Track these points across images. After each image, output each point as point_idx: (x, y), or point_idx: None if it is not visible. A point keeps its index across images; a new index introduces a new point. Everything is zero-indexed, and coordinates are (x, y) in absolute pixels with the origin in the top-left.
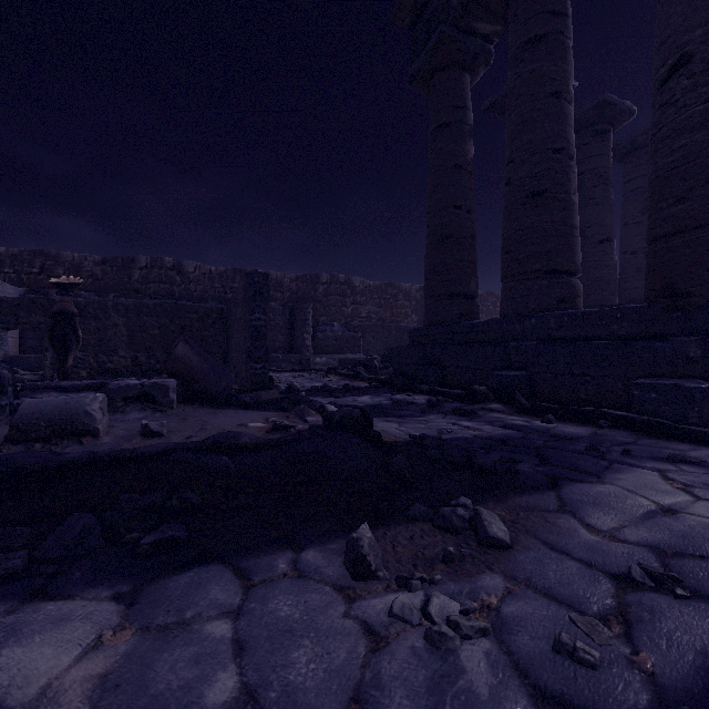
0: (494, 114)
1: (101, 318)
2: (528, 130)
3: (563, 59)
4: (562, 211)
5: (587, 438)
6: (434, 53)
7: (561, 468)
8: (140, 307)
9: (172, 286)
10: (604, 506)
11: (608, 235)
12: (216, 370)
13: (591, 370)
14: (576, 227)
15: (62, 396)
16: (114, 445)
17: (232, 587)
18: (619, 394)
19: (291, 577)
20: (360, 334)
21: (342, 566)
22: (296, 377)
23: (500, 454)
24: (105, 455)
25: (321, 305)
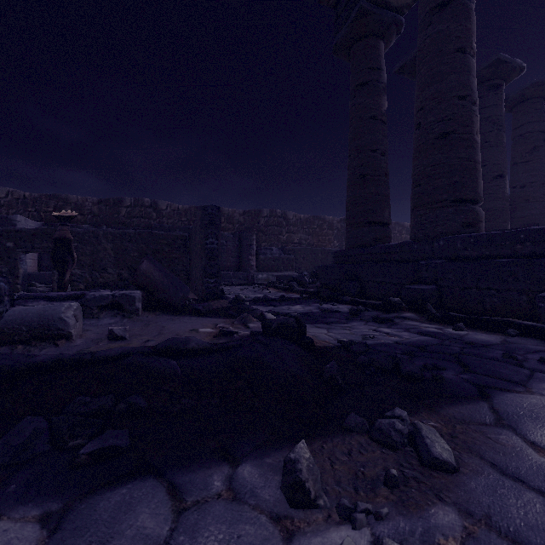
0: (403, 75)
1: (94, 244)
2: (436, 81)
3: (467, 19)
4: (466, 148)
5: (499, 345)
6: (354, 25)
7: (484, 375)
8: (123, 235)
9: (149, 220)
10: (543, 421)
11: (501, 172)
12: (174, 283)
13: (496, 284)
14: (479, 162)
15: (48, 304)
16: (83, 347)
17: (162, 511)
18: (524, 306)
19: (226, 499)
20: (293, 256)
21: (279, 487)
22: (243, 289)
23: (422, 360)
24: (68, 358)
25: (263, 233)
